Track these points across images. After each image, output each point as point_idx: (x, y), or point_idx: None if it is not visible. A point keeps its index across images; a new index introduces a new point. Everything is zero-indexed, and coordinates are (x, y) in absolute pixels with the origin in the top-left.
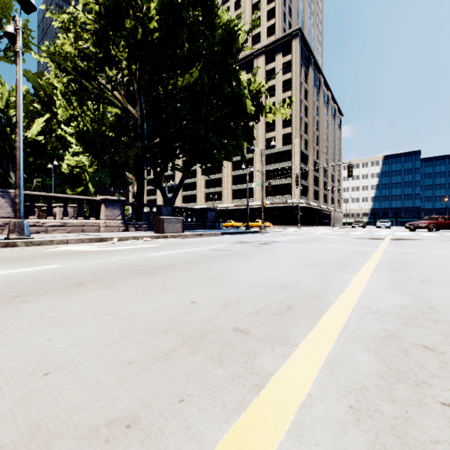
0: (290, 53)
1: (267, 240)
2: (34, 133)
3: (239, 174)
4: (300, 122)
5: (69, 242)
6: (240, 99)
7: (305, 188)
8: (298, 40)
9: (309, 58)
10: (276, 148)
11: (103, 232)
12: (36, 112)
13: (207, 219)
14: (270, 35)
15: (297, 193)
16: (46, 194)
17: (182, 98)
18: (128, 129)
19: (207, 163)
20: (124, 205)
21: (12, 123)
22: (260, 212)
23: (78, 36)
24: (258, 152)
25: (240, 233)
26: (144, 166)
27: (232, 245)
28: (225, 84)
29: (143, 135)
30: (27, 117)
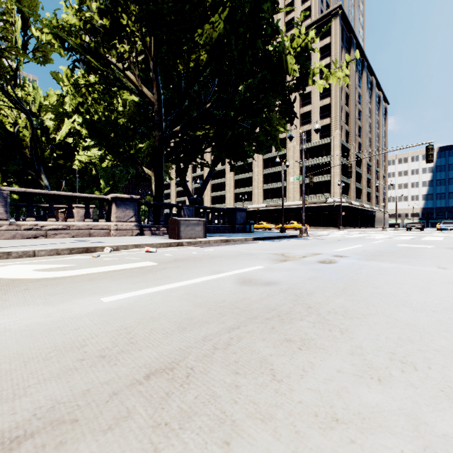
0: (329, 35)
1: (325, 253)
2: (63, 135)
3: (270, 172)
4: (340, 112)
5: (36, 255)
6: (279, 59)
7: (346, 186)
8: (338, 19)
9: (351, 39)
10: (312, 142)
11: (114, 236)
12: (65, 114)
13: (235, 221)
14: (305, 19)
15: (337, 191)
16: (46, 192)
17: (206, 78)
18: (147, 120)
19: (235, 158)
20: (140, 205)
21: (45, 127)
22: (294, 213)
23: (81, 3)
24: (292, 147)
25: (276, 238)
26: (162, 159)
27: (275, 264)
28: (258, 43)
29: (161, 122)
30: (57, 119)
